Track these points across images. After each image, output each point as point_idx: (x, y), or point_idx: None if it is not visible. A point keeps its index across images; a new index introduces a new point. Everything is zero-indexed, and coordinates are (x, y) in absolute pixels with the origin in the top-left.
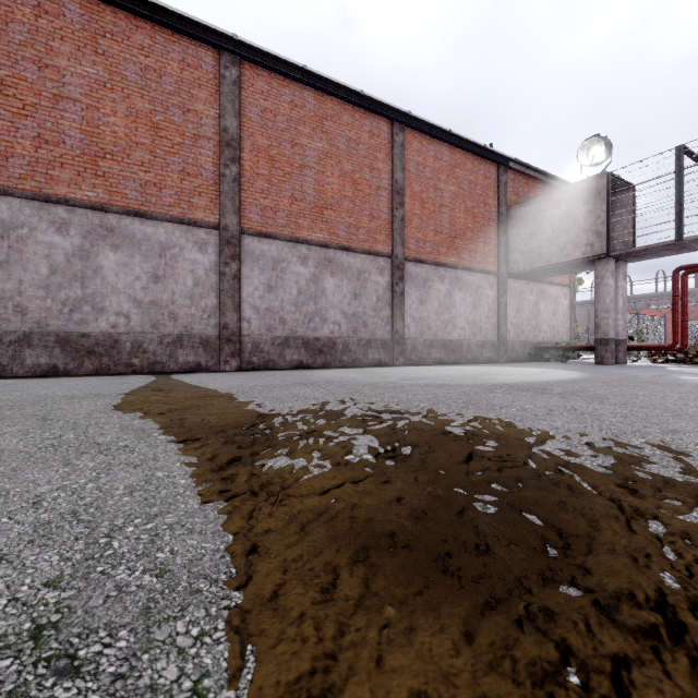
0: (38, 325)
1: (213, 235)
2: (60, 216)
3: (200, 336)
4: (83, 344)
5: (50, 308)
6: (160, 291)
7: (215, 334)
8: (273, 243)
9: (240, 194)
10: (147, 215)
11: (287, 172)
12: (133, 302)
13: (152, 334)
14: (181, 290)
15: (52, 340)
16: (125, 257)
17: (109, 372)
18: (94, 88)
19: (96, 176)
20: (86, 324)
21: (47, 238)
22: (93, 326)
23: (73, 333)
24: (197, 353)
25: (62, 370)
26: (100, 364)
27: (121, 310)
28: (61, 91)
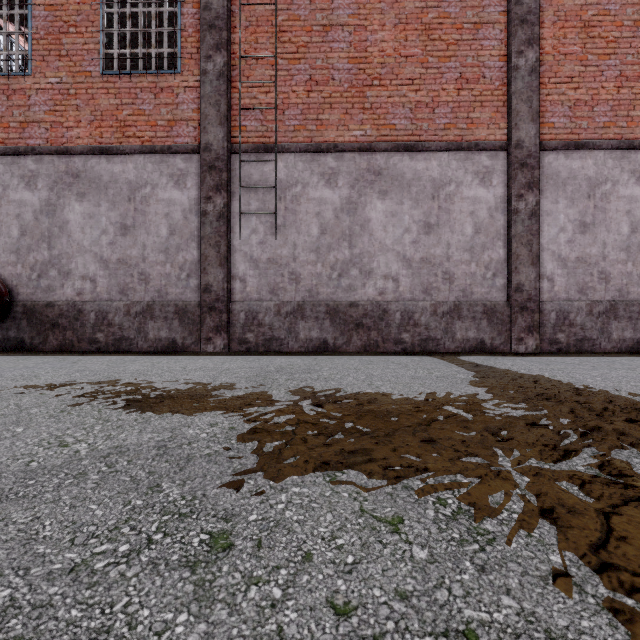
0: (309, 294)
1: (498, 158)
2: (329, 166)
3: (482, 303)
4: (351, 314)
5: (320, 273)
6: (432, 245)
7: (501, 299)
8: (587, 156)
9: (538, 91)
10: (418, 146)
11: (611, 40)
12: (402, 261)
13: (423, 301)
14: (457, 241)
15: (322, 311)
16: (393, 205)
17: (377, 349)
18: (361, 4)
19: (363, 110)
20: (353, 291)
21: (317, 193)
22: (360, 293)
23: (341, 302)
24: (479, 327)
25: (331, 345)
26: (368, 340)
27: (389, 272)
28: (330, 19)
